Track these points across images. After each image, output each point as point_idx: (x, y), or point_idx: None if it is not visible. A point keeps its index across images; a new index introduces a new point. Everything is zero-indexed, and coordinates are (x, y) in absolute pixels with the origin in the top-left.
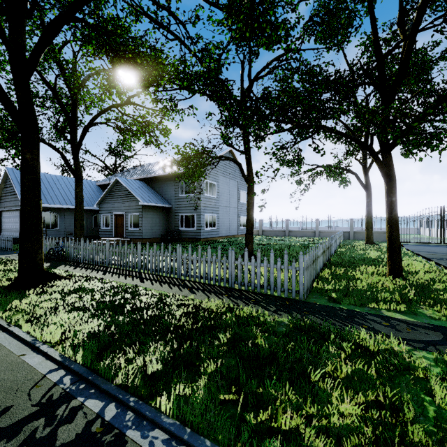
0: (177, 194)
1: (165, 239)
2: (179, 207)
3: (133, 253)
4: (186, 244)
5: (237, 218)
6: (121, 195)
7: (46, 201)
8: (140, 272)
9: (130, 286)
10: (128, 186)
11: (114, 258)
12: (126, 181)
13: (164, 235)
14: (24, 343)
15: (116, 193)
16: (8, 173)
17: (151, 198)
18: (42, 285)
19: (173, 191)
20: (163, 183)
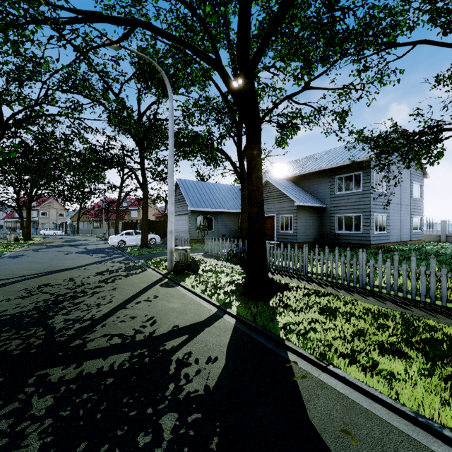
0: (333, 192)
1: (317, 244)
2: (337, 206)
3: (349, 262)
4: (352, 250)
5: (409, 218)
6: (270, 197)
7: (205, 206)
8: (364, 288)
9: (400, 315)
10: (279, 187)
11: (317, 267)
12: (275, 181)
13: (317, 238)
14: (396, 413)
15: (265, 194)
16: (178, 183)
17: (304, 198)
18: (276, 295)
19: (328, 188)
20: (313, 180)
